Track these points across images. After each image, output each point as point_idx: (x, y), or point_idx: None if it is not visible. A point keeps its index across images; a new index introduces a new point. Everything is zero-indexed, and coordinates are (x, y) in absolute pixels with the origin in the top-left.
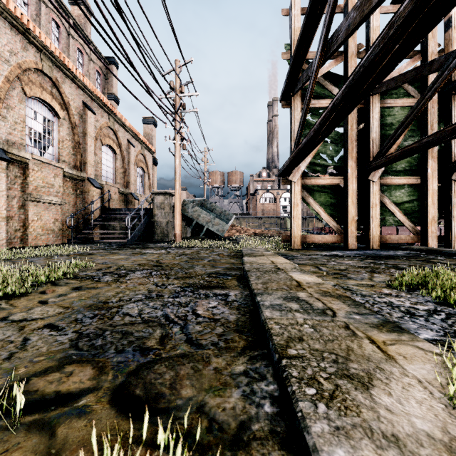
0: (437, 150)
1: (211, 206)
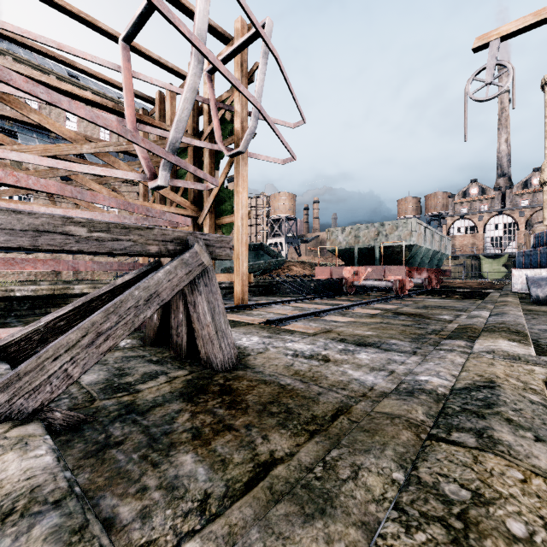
0: (192, 199)
1: (268, 250)
